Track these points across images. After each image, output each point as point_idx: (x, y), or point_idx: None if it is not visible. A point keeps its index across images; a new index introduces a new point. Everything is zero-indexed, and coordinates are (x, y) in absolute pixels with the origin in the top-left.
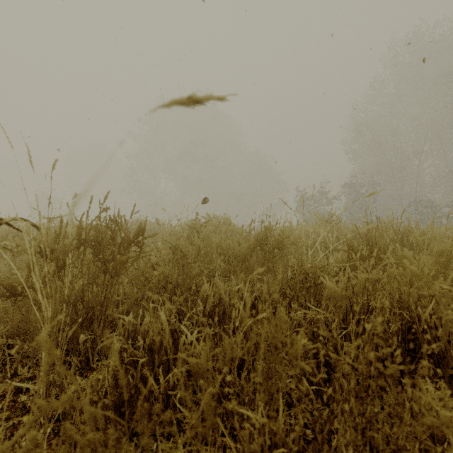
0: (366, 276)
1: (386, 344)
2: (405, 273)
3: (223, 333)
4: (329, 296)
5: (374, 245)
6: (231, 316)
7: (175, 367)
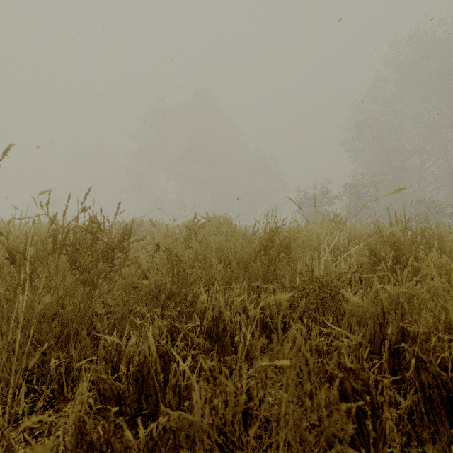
0: (399, 289)
1: (432, 380)
2: (450, 287)
3: (223, 368)
4: (352, 312)
5: (401, 251)
6: (232, 334)
7: (166, 396)
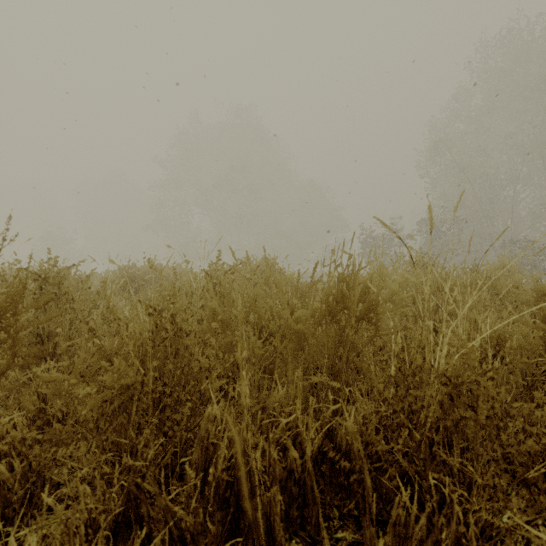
0: None
1: None
2: None
3: None
4: None
5: None
6: (269, 513)
7: None
